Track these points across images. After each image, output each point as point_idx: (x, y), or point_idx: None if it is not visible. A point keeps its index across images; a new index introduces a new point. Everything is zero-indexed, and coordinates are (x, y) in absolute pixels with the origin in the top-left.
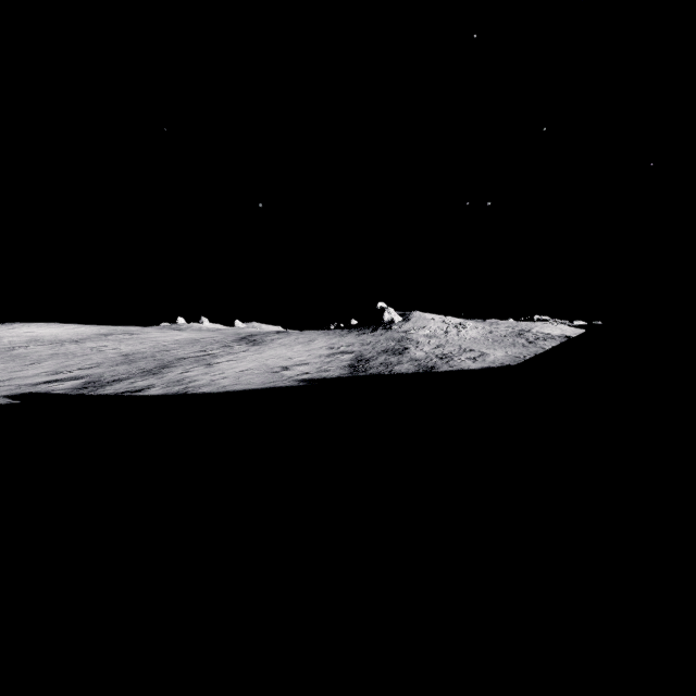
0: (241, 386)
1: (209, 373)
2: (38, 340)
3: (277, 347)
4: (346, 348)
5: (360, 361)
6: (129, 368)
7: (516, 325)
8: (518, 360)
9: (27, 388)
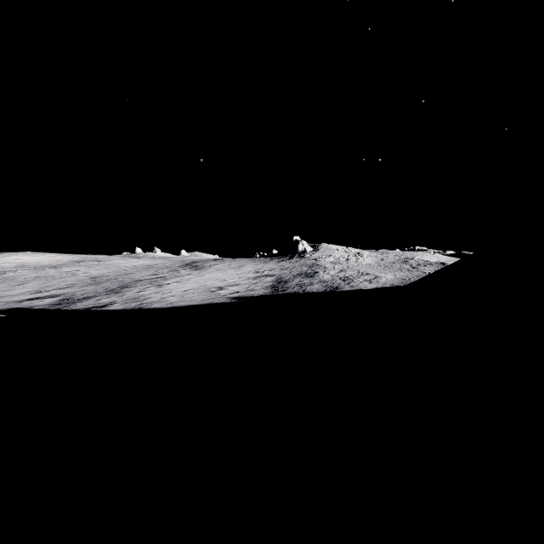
0: (185, 302)
1: (160, 292)
2: (24, 266)
3: (214, 271)
4: (269, 272)
5: (280, 282)
6: (96, 288)
7: (402, 254)
8: (404, 282)
9: (13, 304)
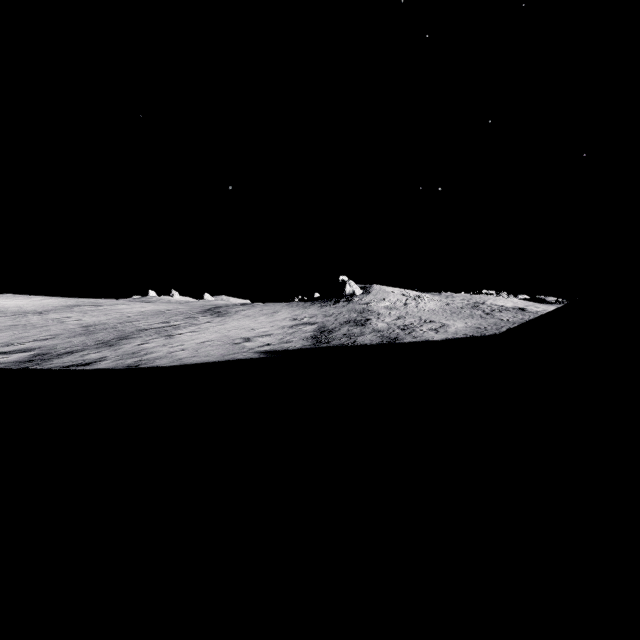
0: (199, 359)
1: (168, 345)
2: (1, 312)
3: (241, 318)
4: (309, 319)
5: (323, 332)
6: (86, 339)
7: (470, 298)
8: (480, 331)
9: None
